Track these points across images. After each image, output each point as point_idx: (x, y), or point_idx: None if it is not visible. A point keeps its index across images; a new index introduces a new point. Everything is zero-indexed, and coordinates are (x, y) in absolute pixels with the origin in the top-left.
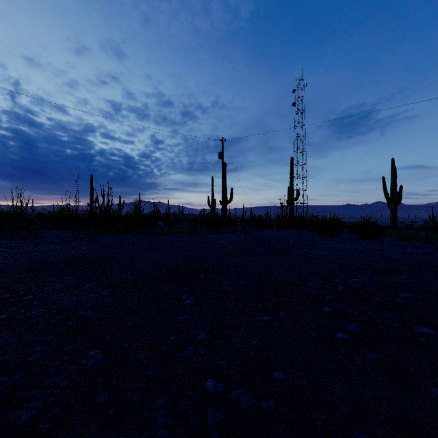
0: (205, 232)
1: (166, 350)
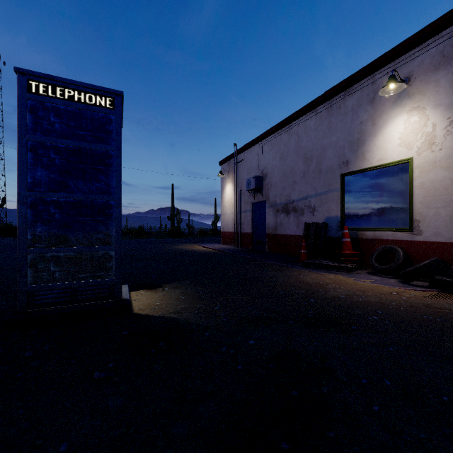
0: None
1: None
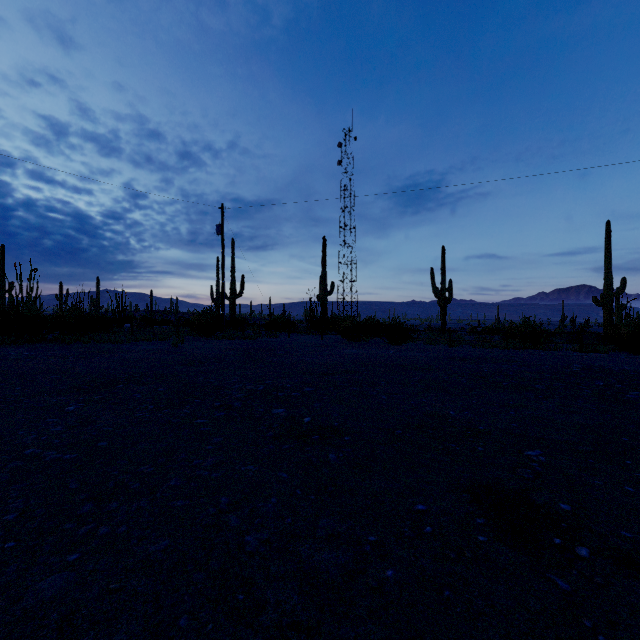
0: (192, 338)
1: (7, 440)
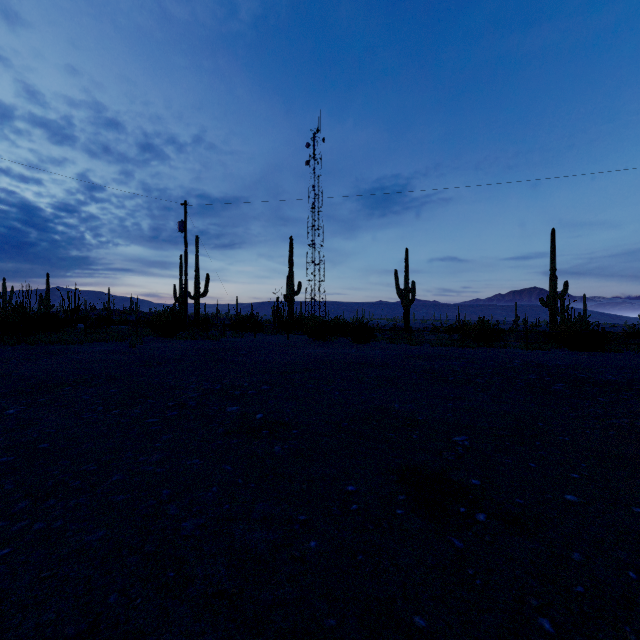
0: (152, 339)
1: None
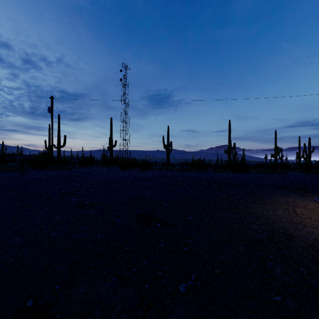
0: (32, 170)
1: None
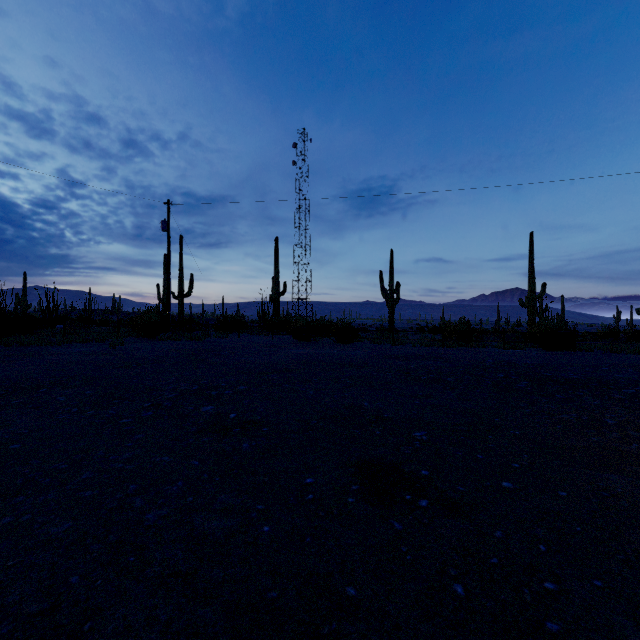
0: (134, 340)
1: None
